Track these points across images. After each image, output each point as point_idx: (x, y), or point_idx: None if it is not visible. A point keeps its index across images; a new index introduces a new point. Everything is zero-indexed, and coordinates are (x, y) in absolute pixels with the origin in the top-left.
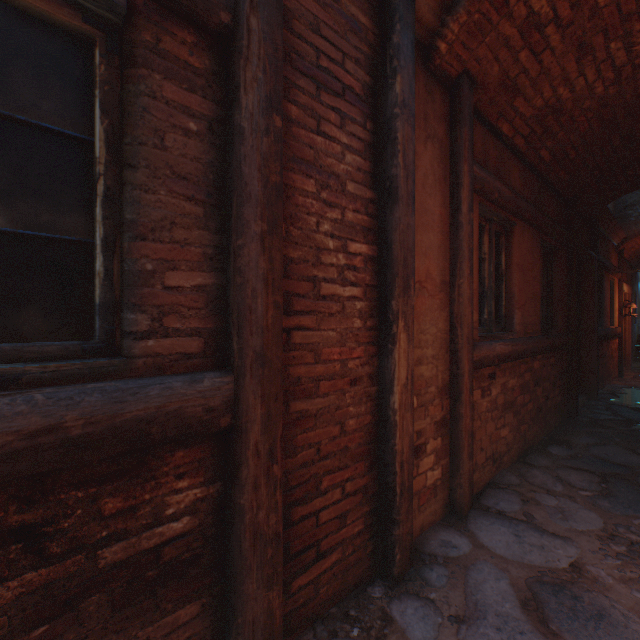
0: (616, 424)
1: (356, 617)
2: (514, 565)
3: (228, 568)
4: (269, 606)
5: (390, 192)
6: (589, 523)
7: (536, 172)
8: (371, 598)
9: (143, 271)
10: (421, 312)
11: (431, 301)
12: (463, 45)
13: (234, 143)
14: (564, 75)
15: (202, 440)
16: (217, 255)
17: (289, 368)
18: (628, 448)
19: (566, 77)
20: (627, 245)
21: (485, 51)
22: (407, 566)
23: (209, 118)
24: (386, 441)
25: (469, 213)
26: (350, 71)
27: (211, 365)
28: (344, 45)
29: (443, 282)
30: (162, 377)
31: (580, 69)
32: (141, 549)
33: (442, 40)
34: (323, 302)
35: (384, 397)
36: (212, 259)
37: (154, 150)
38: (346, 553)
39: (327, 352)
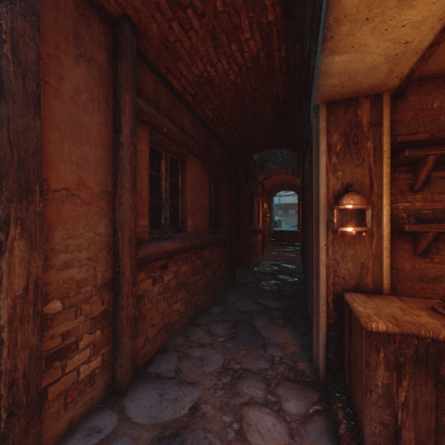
0: (252, 284)
1: None
2: (149, 428)
3: None
4: None
5: None
6: (216, 364)
7: (206, 125)
8: None
9: None
10: (71, 218)
11: (87, 208)
12: None
13: None
14: (209, 57)
15: None
16: None
17: None
18: (253, 299)
19: (211, 59)
20: (266, 182)
21: (141, 5)
22: None
23: None
24: None
25: (133, 136)
26: None
27: None
28: None
29: (105, 192)
30: None
31: (218, 56)
32: None
33: None
34: None
35: None
36: None
37: None
38: None
39: None
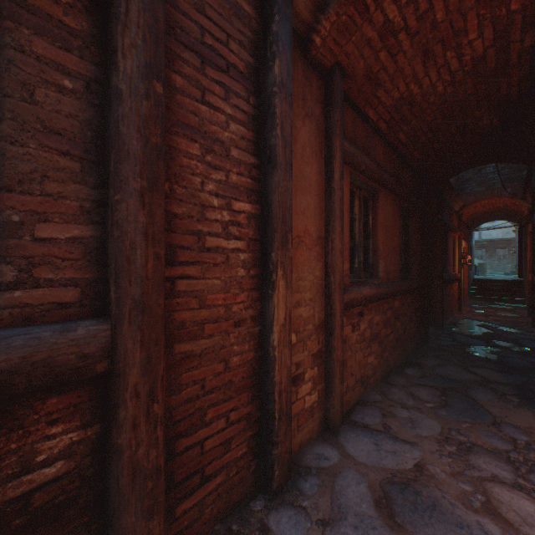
0: (455, 348)
1: (238, 531)
2: (372, 470)
3: (107, 505)
4: (149, 534)
5: (270, 159)
6: (431, 429)
7: (396, 151)
8: (252, 512)
9: (8, 222)
10: (300, 262)
11: (309, 253)
12: (334, 41)
13: (112, 103)
14: (414, 74)
15: (79, 386)
16: (96, 209)
17: (173, 313)
18: (462, 367)
19: (416, 76)
20: (464, 211)
21: (352, 48)
22: (285, 479)
23: (87, 78)
24: (267, 374)
25: (341, 180)
26: (234, 51)
27: (89, 313)
28: (228, 27)
29: (319, 237)
30: (29, 327)
31: (426, 71)
32: (6, 499)
33: (317, 34)
34: (208, 254)
35: (266, 336)
36: (90, 212)
37: (22, 103)
38: (230, 474)
39: (212, 298)
